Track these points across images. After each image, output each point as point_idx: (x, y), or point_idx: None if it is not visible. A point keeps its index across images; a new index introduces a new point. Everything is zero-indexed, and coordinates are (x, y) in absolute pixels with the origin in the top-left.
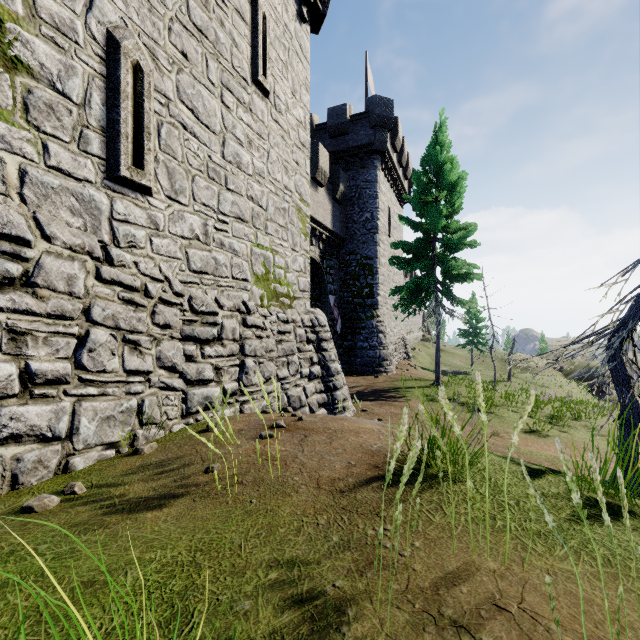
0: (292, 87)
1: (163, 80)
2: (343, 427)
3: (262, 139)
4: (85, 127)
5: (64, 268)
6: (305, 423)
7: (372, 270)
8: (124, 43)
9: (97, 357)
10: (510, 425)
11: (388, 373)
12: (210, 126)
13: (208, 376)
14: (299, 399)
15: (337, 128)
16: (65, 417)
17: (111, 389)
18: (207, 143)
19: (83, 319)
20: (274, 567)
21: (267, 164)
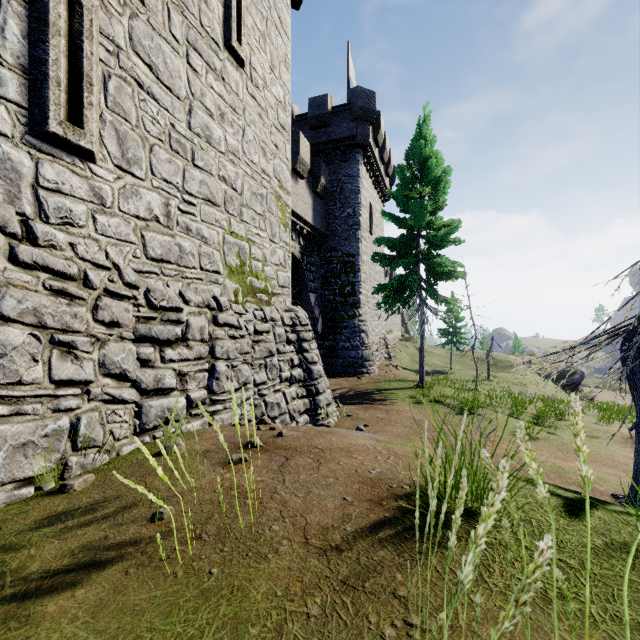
0: (270, 62)
1: (111, 23)
2: (332, 444)
3: (236, 114)
4: None
5: None
6: (286, 440)
7: (354, 268)
8: None
9: (8, 364)
10: (499, 428)
11: (371, 374)
12: (173, 89)
13: (169, 384)
14: (278, 406)
15: (318, 119)
16: None
17: (30, 406)
18: (169, 108)
19: None
20: None
21: (242, 143)
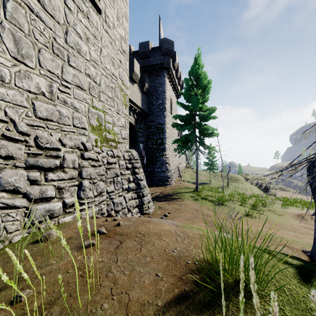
0: (117, 14)
1: None
2: (149, 230)
3: (96, 39)
4: None
5: None
6: (122, 228)
7: (163, 130)
8: None
9: None
10: (236, 212)
11: (171, 185)
12: (55, 17)
13: (50, 194)
14: (121, 204)
15: (144, 54)
16: None
17: None
18: (52, 28)
19: None
20: None
21: (100, 56)
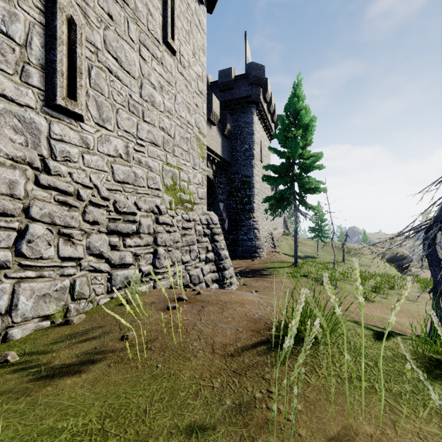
0: (193, 50)
1: (93, 33)
2: (231, 299)
3: (171, 86)
4: (26, 63)
5: (6, 174)
6: (202, 296)
7: (250, 185)
8: (60, 0)
9: (35, 247)
10: (347, 294)
11: (261, 257)
12: (130, 72)
13: (128, 261)
14: (198, 277)
15: (225, 85)
16: (5, 296)
17: (47, 272)
18: (128, 85)
19: (23, 216)
20: (174, 434)
21: (174, 104)
